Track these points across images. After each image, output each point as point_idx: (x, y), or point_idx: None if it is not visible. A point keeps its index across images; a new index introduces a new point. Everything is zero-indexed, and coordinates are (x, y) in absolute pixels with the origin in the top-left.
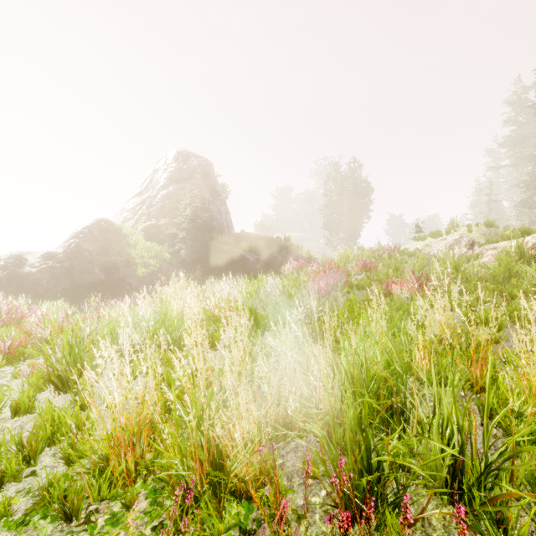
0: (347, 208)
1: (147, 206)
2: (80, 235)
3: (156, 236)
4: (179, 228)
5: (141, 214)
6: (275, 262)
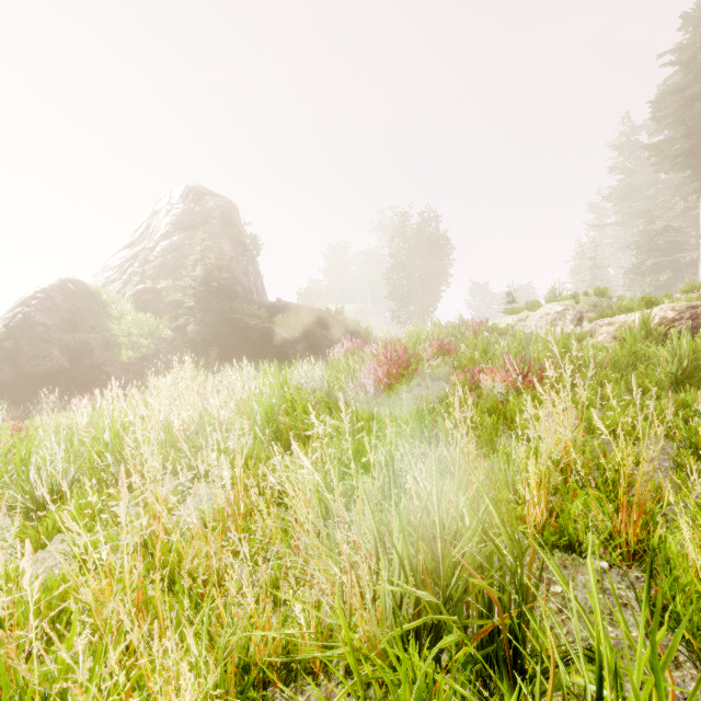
0: (419, 271)
1: (141, 262)
2: (32, 302)
3: (152, 305)
4: (185, 293)
5: (132, 274)
6: (323, 342)
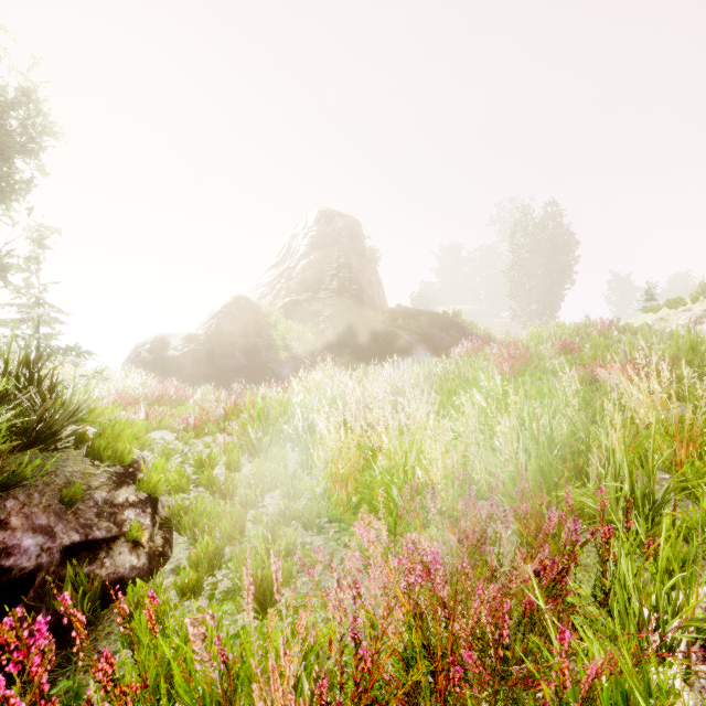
0: (541, 269)
1: (286, 279)
2: (220, 315)
3: (297, 314)
4: (324, 304)
5: (280, 289)
6: (442, 344)
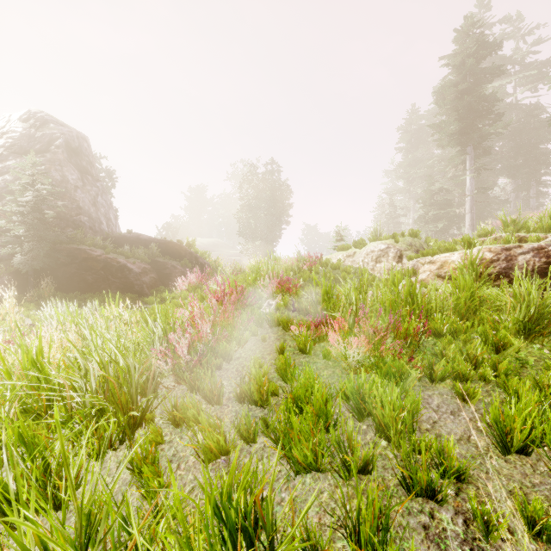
0: (264, 212)
1: None
2: None
3: None
4: (10, 220)
5: None
6: (174, 273)
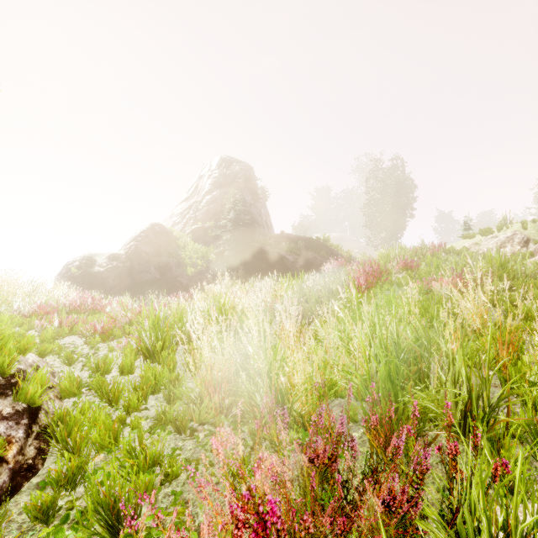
0: (389, 206)
1: (194, 210)
2: (139, 239)
3: (202, 238)
4: (224, 230)
5: (189, 218)
6: (315, 262)
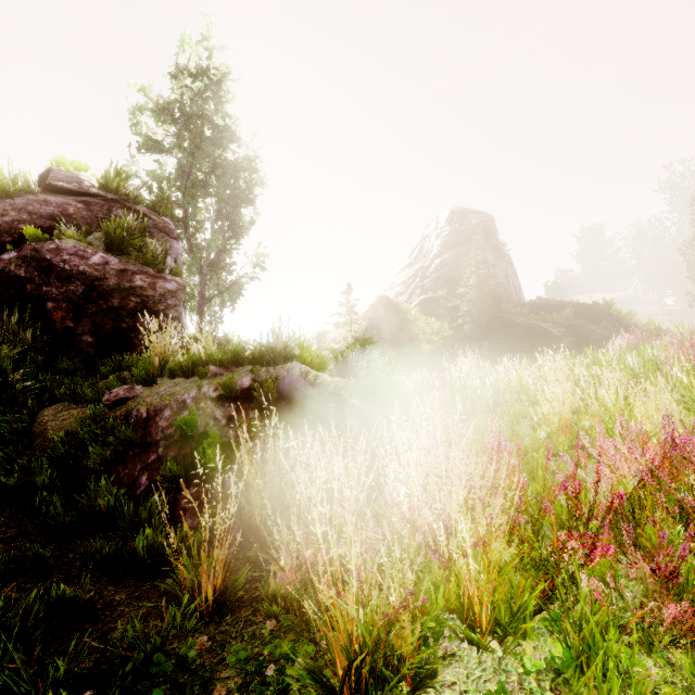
0: None
1: (421, 278)
2: (369, 314)
3: (433, 310)
4: (463, 300)
5: (415, 288)
6: (591, 336)
